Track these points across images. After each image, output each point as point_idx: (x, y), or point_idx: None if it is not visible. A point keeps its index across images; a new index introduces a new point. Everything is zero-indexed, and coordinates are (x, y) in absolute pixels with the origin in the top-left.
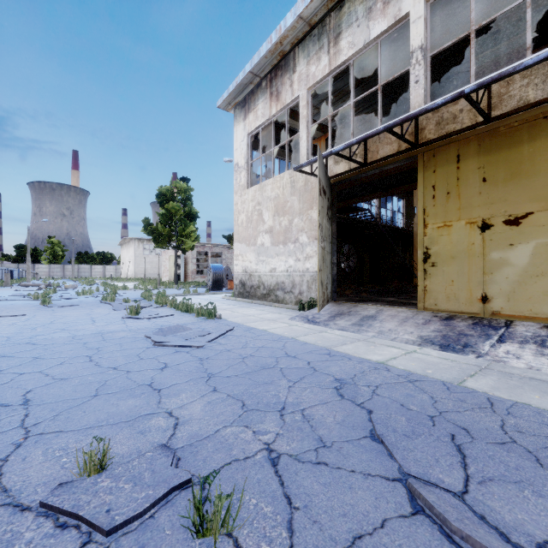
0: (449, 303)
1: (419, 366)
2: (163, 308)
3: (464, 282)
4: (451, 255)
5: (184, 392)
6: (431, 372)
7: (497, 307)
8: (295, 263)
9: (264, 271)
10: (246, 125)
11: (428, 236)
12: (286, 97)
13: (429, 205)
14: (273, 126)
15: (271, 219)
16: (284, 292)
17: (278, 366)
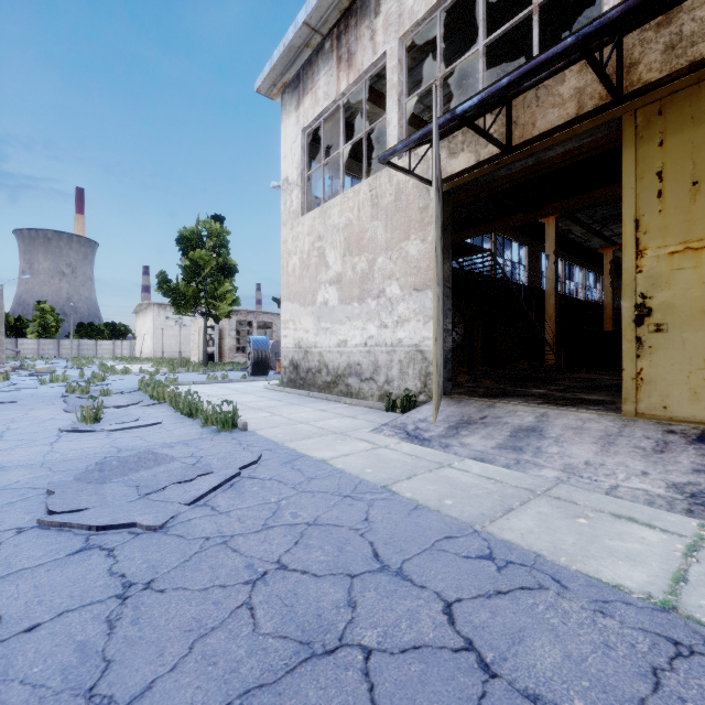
0: (697, 405)
1: None
2: (157, 407)
3: None
4: (703, 308)
5: None
6: None
7: None
8: (379, 331)
9: (327, 345)
10: (299, 116)
11: (647, 273)
12: (363, 58)
13: (649, 210)
14: (342, 111)
15: (340, 261)
16: (361, 379)
17: (357, 642)
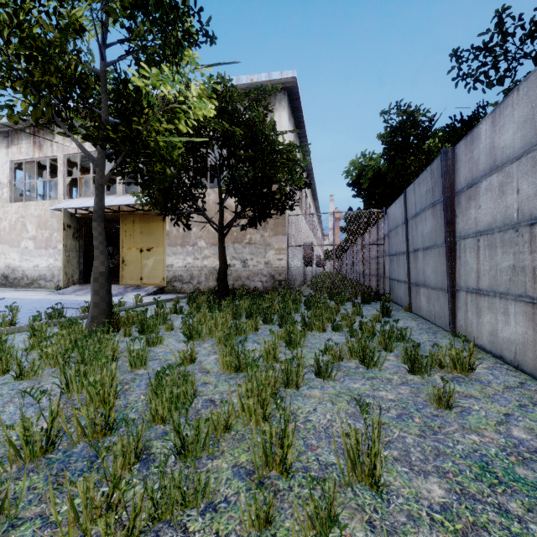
0: (131, 281)
1: None
2: None
3: (136, 272)
4: (132, 261)
5: None
6: None
7: (145, 281)
8: (55, 262)
9: (28, 266)
10: (9, 153)
11: (124, 252)
12: (47, 151)
13: (124, 239)
14: (37, 164)
15: (35, 230)
16: (46, 281)
17: (34, 303)
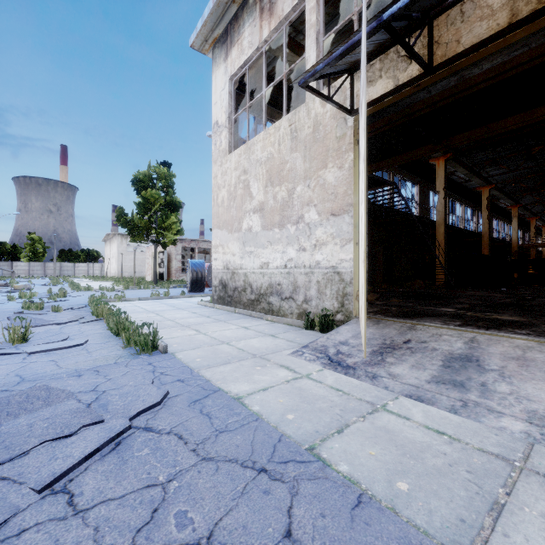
0: None
1: None
2: (94, 324)
3: None
4: None
5: None
6: None
7: None
8: (298, 254)
9: (251, 266)
10: (227, 66)
11: None
12: (284, 5)
13: None
14: (265, 57)
15: (262, 191)
16: (281, 298)
17: None
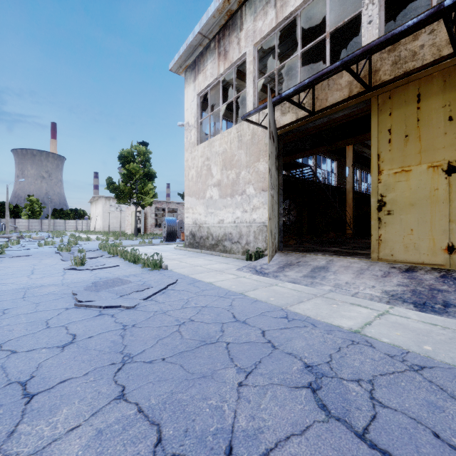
0: (407, 253)
1: (409, 338)
2: (114, 258)
3: (426, 231)
4: (410, 202)
5: (68, 403)
6: (431, 348)
7: None
8: (242, 214)
9: (212, 222)
10: (195, 86)
11: (383, 183)
12: (233, 55)
13: (384, 150)
14: (221, 84)
15: (219, 173)
16: (232, 242)
17: (224, 340)
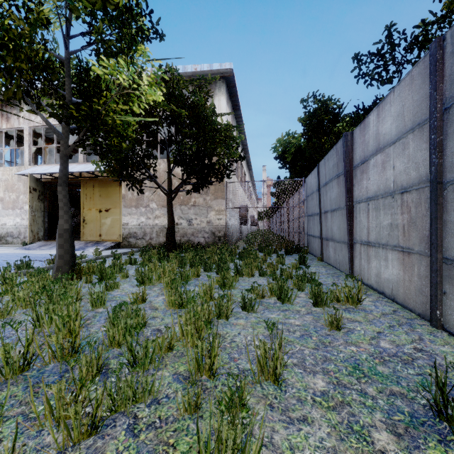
0: (91, 237)
1: None
2: None
3: (95, 230)
4: (92, 220)
5: None
6: None
7: (103, 238)
8: (21, 221)
9: None
10: None
11: (85, 213)
12: (14, 123)
13: (85, 201)
14: (4, 134)
15: (3, 193)
16: (13, 238)
17: (3, 257)
